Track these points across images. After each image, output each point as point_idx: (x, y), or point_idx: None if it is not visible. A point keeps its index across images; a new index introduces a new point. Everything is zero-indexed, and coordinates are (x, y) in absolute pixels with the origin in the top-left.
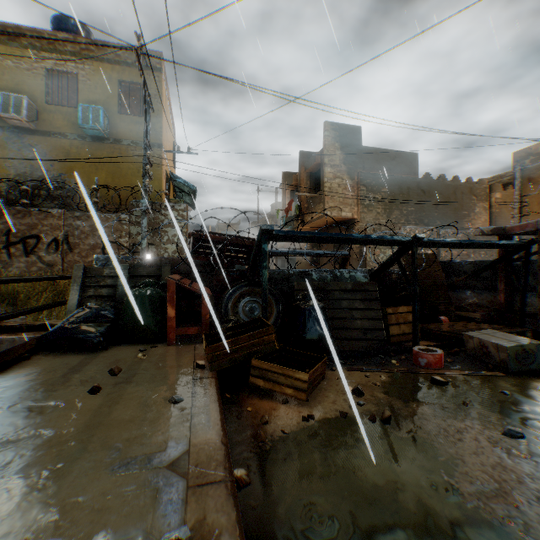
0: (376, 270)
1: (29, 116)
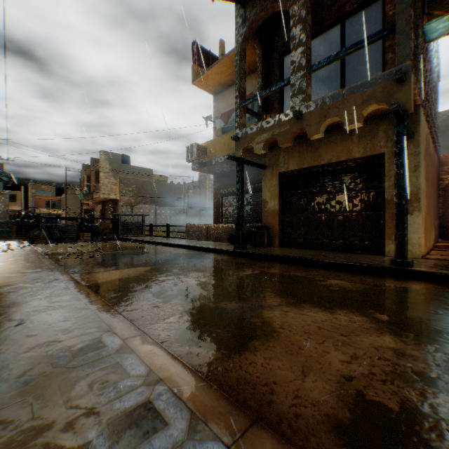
0: (80, 224)
1: None
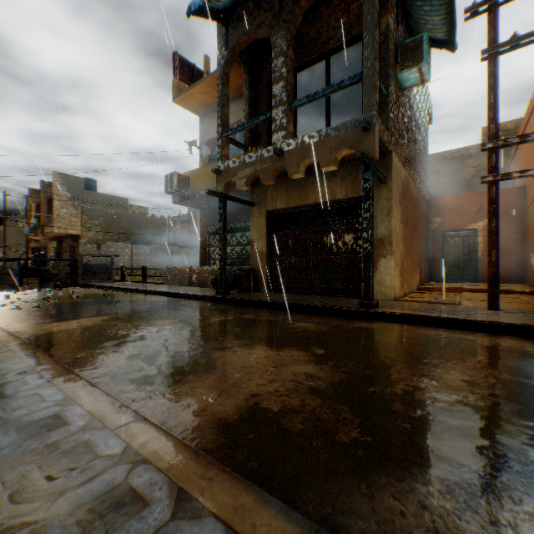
0: (24, 267)
1: None
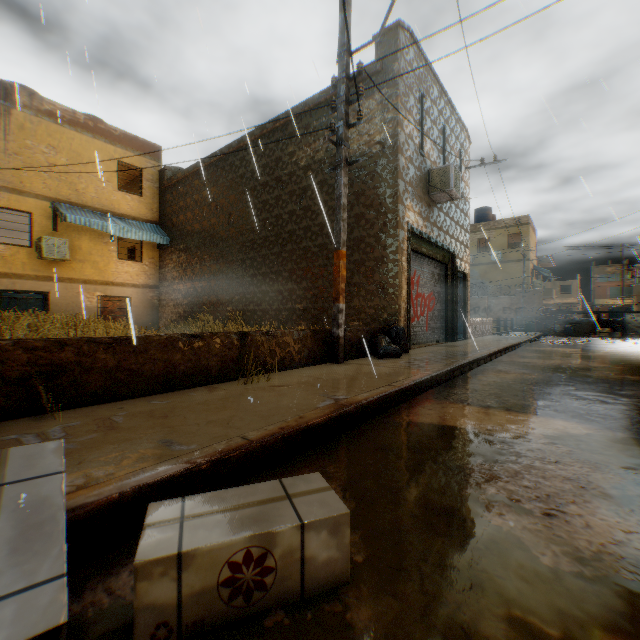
0: (595, 319)
1: (472, 261)
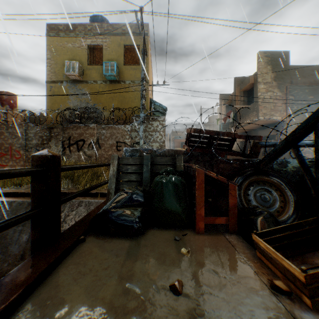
0: None
1: (78, 73)
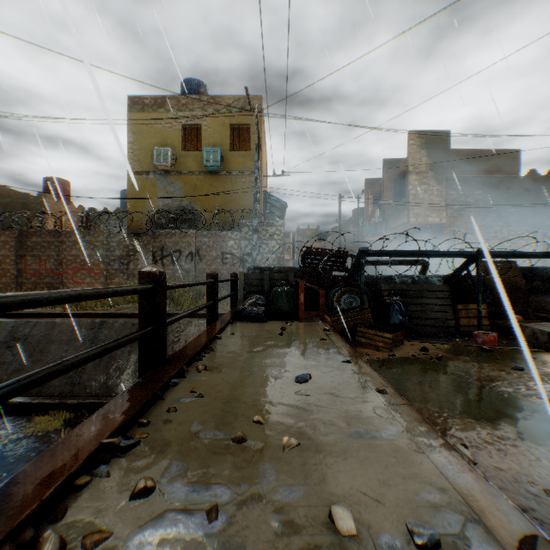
0: (449, 275)
1: (171, 162)
